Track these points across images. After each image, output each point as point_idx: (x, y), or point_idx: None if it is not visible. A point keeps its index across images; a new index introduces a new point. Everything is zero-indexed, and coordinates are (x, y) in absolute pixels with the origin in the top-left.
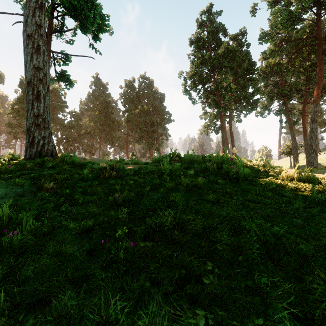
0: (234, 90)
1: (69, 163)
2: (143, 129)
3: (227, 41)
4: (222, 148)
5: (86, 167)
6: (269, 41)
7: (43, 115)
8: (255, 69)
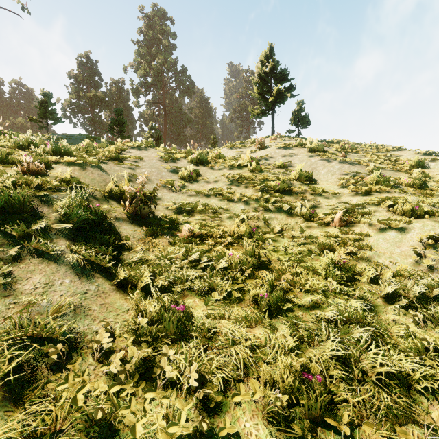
0: None
1: None
2: None
3: (111, 83)
4: None
5: None
6: (134, 96)
7: None
8: (130, 113)
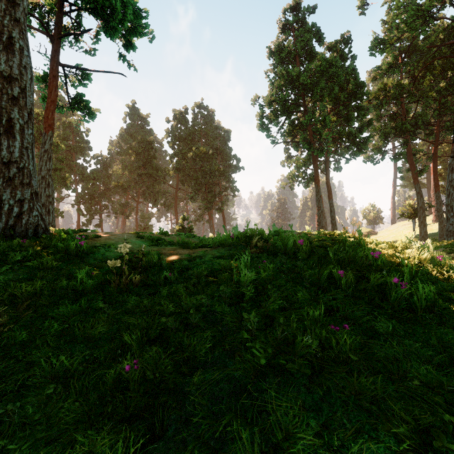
0: (332, 125)
1: (60, 250)
2: (199, 181)
3: (323, 52)
4: (317, 210)
5: (93, 258)
6: (386, 51)
7: (19, 162)
8: (365, 92)
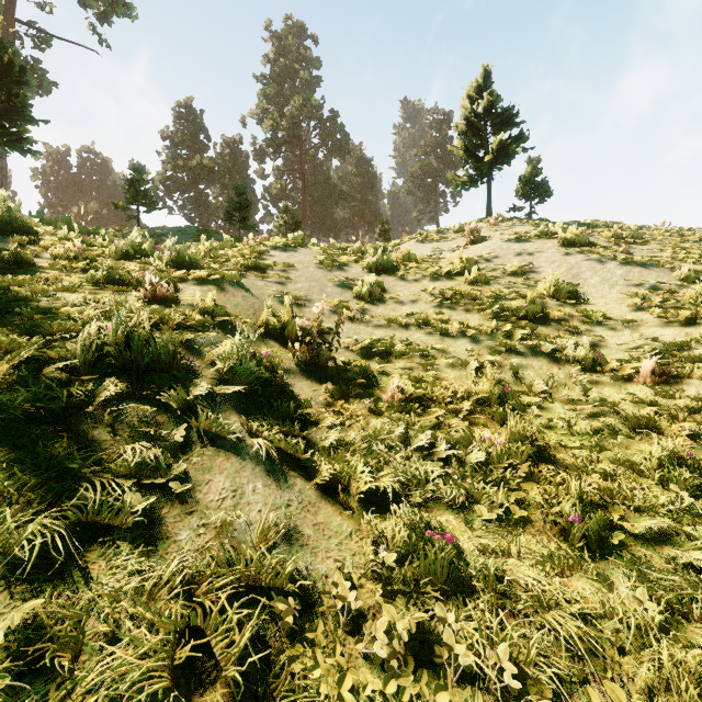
0: None
1: None
2: None
3: (222, 143)
4: None
5: None
6: (258, 162)
7: None
8: (251, 188)
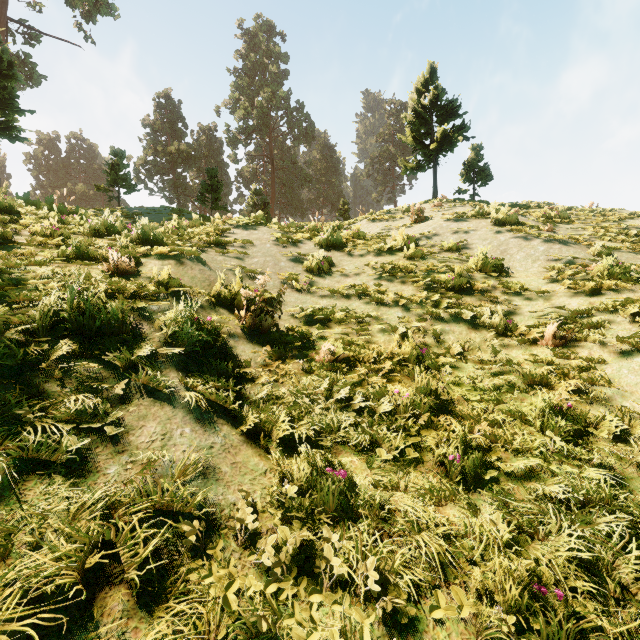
0: None
1: None
2: None
3: (199, 131)
4: None
5: None
6: (231, 148)
7: None
8: (225, 171)
